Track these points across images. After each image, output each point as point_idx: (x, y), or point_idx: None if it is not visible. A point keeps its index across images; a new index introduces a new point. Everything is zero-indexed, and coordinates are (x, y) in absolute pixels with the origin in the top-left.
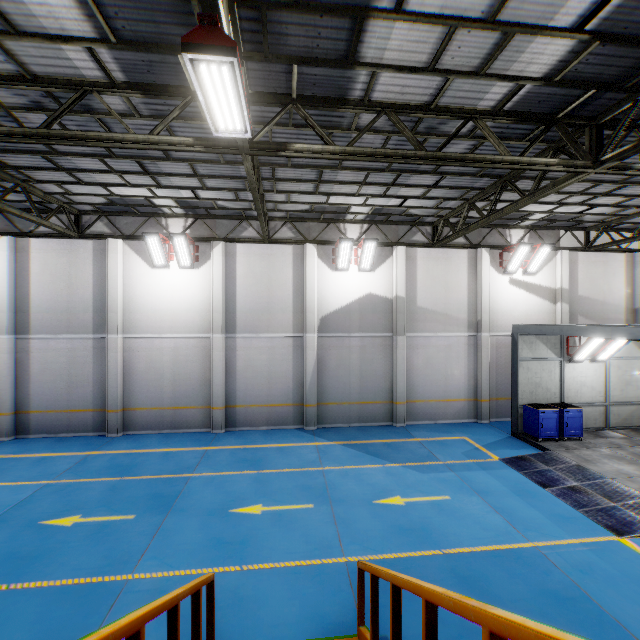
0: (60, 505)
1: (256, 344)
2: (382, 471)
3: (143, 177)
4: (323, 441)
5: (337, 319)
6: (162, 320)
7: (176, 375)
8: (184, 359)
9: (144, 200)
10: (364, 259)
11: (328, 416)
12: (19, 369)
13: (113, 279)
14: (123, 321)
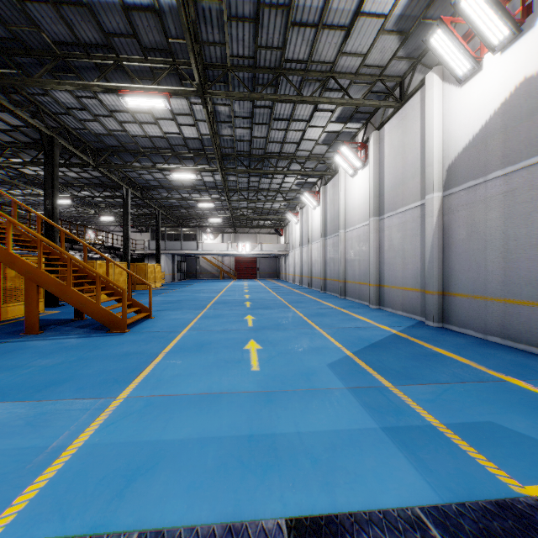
0: (260, 301)
1: (395, 222)
2: (322, 345)
3: (296, 123)
4: (394, 328)
5: (467, 160)
6: (355, 215)
7: (360, 257)
8: (362, 244)
9: (330, 133)
10: (483, 29)
11: (455, 314)
12: (325, 256)
13: (339, 194)
14: (345, 221)
